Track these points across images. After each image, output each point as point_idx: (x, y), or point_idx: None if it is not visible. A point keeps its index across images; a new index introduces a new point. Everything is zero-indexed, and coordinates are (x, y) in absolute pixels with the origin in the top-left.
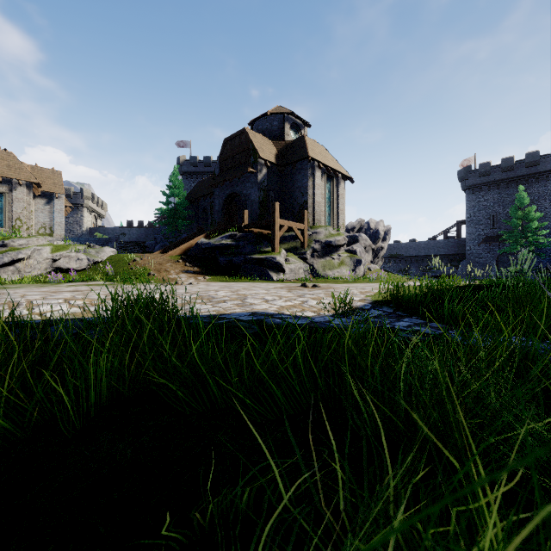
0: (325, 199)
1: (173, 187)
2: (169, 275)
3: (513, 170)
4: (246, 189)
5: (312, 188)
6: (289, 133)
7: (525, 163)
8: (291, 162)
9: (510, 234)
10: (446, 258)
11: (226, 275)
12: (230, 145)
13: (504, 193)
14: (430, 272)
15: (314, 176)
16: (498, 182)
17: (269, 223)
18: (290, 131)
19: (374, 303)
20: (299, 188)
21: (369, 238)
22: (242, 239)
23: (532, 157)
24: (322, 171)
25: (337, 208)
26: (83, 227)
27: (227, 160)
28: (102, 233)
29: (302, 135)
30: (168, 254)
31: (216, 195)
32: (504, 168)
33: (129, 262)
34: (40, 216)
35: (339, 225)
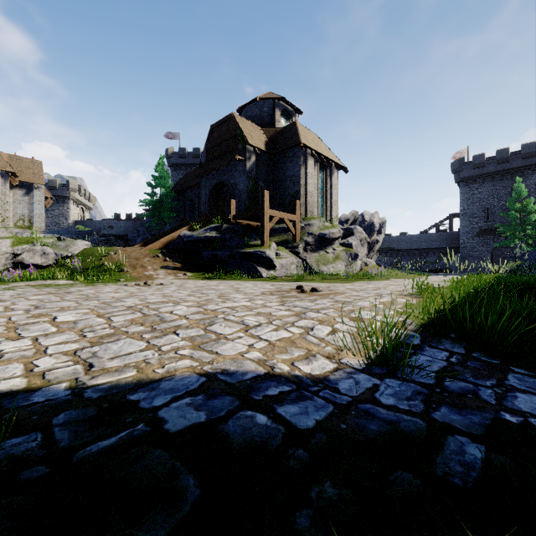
0: (318, 189)
1: (158, 177)
2: (145, 271)
3: (508, 162)
4: (234, 178)
5: (305, 177)
6: (280, 119)
7: (521, 154)
8: (282, 149)
9: (508, 227)
10: (438, 252)
11: (210, 272)
12: (217, 132)
13: (498, 185)
14: (425, 266)
15: (307, 165)
16: (493, 174)
17: (258, 214)
18: (281, 118)
19: (423, 331)
20: (290, 177)
21: (364, 230)
22: (228, 232)
23: (528, 149)
24: (315, 160)
25: (331, 199)
26: (70, 220)
27: (214, 148)
28: (88, 226)
29: (293, 121)
30: (147, 248)
31: (202, 185)
32: (499, 159)
33: (102, 256)
34: (19, 207)
35: (333, 217)
